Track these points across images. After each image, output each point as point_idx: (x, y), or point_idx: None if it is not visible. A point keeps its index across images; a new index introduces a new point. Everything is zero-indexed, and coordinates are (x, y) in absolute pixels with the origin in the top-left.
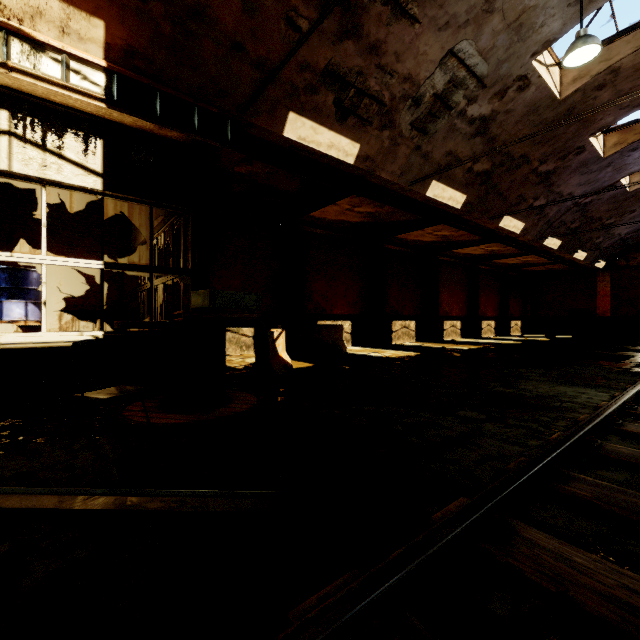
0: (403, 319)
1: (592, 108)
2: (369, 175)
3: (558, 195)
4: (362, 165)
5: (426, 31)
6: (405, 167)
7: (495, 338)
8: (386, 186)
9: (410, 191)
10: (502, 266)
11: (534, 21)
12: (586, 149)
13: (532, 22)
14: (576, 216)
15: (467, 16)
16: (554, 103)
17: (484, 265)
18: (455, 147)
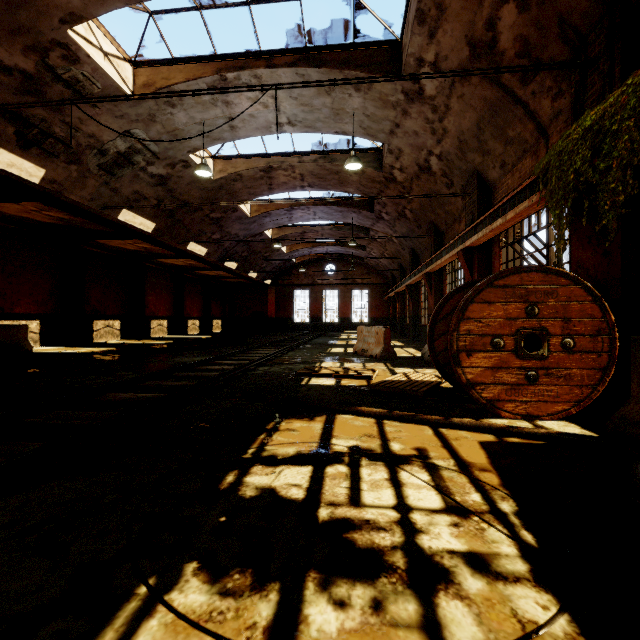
0: (107, 319)
1: (234, 189)
2: (57, 194)
3: (229, 234)
4: (49, 186)
5: (106, 114)
6: (95, 195)
7: (197, 334)
8: (77, 205)
9: (102, 213)
10: (204, 276)
11: (185, 136)
12: (238, 210)
13: (184, 136)
14: (244, 248)
15: (137, 117)
16: (210, 180)
17: (189, 274)
18: (141, 189)
